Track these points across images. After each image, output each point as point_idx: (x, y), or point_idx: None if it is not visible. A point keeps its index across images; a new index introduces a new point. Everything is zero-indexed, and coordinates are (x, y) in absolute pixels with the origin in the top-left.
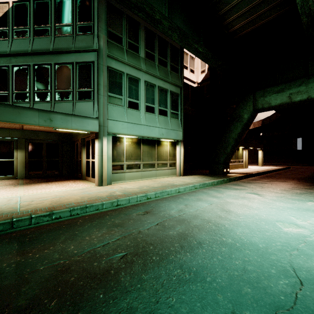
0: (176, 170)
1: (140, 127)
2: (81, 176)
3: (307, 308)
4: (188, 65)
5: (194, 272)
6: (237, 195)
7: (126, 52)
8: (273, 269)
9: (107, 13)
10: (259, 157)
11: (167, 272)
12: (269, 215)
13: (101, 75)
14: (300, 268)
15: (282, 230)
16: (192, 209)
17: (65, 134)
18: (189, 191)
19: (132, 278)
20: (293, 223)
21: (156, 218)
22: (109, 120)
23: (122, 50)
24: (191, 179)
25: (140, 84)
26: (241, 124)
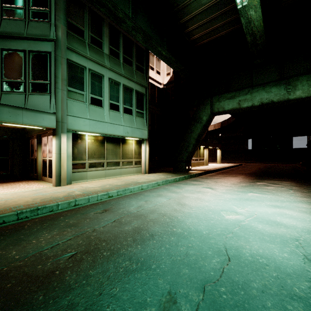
0: (142, 167)
1: (103, 125)
2: (36, 176)
3: (229, 278)
4: (154, 66)
5: (142, 261)
6: (194, 189)
7: (88, 46)
8: (210, 251)
9: (67, 3)
10: (218, 155)
11: (115, 265)
12: (217, 206)
13: (59, 68)
14: (230, 248)
15: (224, 218)
16: (151, 204)
17: (17, 129)
18: (152, 187)
19: (78, 276)
20: (233, 212)
21: (114, 215)
22: (69, 116)
23: (84, 44)
24: (155, 176)
25: (104, 80)
26: (200, 126)
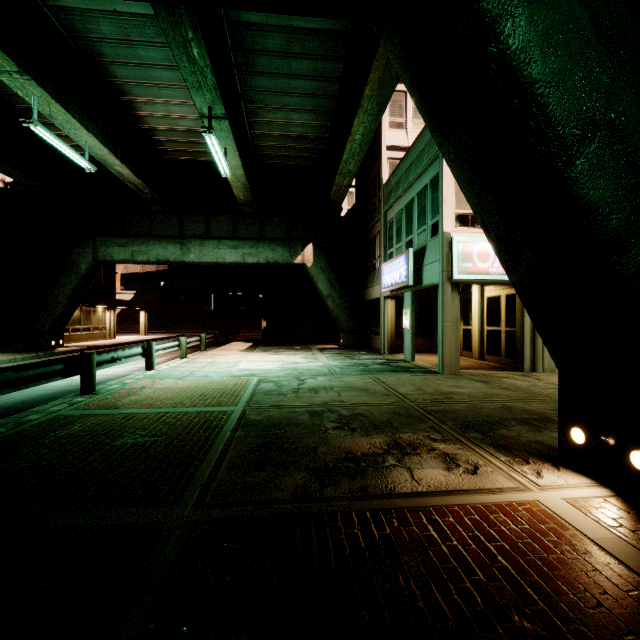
0: None
1: None
2: None
3: None
4: None
5: None
6: None
7: None
8: None
9: None
10: (142, 321)
11: None
12: None
13: None
14: None
15: None
16: None
17: None
18: None
19: None
20: None
21: None
22: None
23: None
24: None
25: None
26: (77, 277)
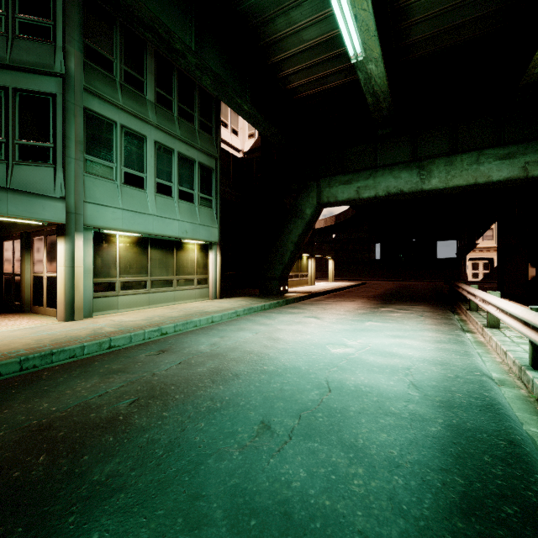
0: (209, 289)
1: (146, 219)
2: (20, 306)
3: (327, 406)
4: (228, 121)
5: (227, 400)
6: (292, 320)
7: (120, 87)
8: (308, 385)
9: (84, 13)
10: (330, 269)
11: (194, 406)
12: (322, 339)
13: (71, 122)
14: (333, 381)
15: (330, 352)
16: (230, 341)
17: None
18: (228, 319)
19: (150, 418)
20: (343, 345)
21: (178, 356)
22: (88, 204)
23: (113, 84)
24: (231, 303)
25: (147, 145)
26: (302, 223)
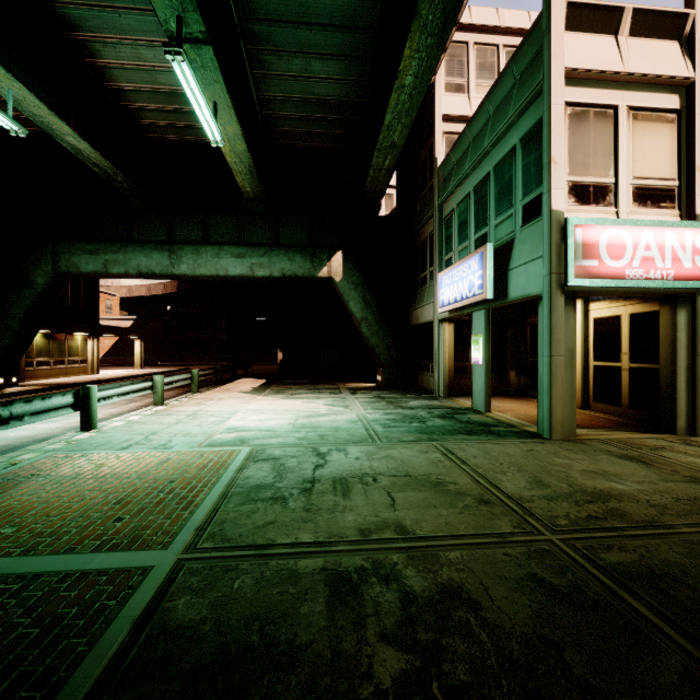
0: None
1: None
2: None
3: None
4: None
5: None
6: None
7: None
8: None
9: None
10: (137, 352)
11: None
12: None
13: None
14: None
15: None
16: None
17: None
18: None
19: None
20: None
21: None
22: None
23: None
24: None
25: None
26: (31, 294)
